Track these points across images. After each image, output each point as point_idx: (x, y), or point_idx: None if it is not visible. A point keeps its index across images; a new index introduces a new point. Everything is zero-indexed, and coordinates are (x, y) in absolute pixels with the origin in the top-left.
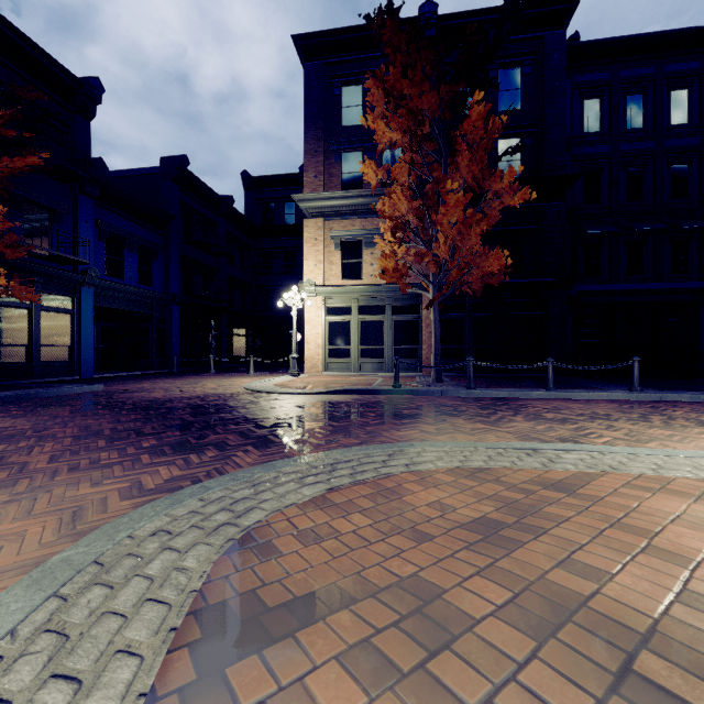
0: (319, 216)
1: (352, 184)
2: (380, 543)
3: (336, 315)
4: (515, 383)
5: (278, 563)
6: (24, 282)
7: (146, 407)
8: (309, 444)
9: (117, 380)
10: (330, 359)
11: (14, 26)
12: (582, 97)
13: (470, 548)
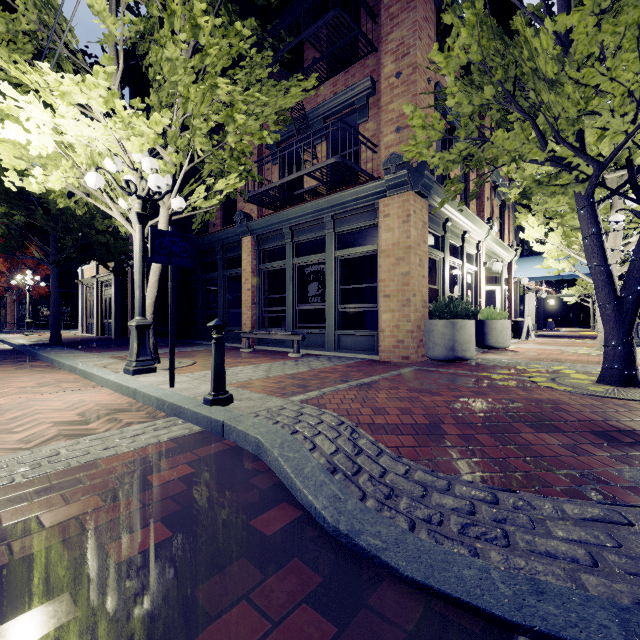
0: None
1: None
2: None
3: None
4: None
5: None
6: None
7: None
8: None
9: None
10: None
11: None
12: None
13: None
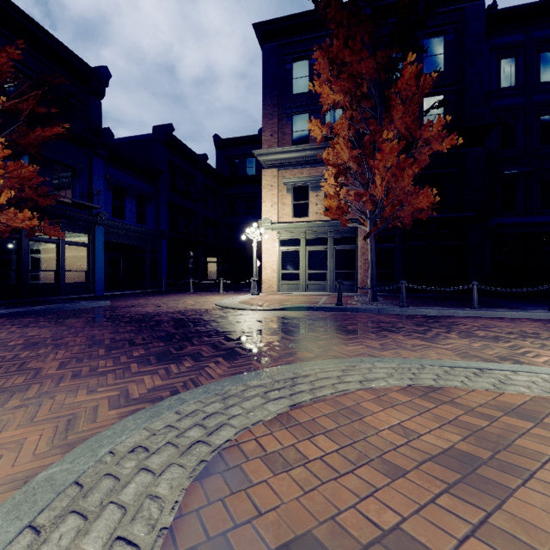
0: (274, 166)
1: (301, 140)
2: (349, 474)
3: (287, 246)
4: (441, 302)
5: (248, 493)
6: (54, 223)
7: (140, 320)
8: (270, 357)
9: (120, 297)
10: (283, 281)
11: (46, 30)
12: (499, 57)
13: (448, 489)
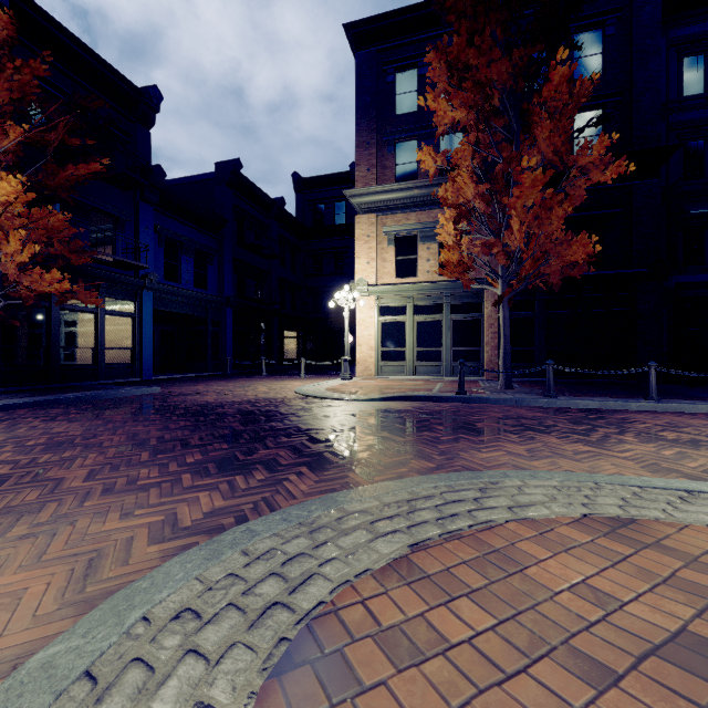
0: (371, 211)
1: (407, 175)
2: (519, 674)
3: (389, 315)
4: (601, 390)
5: (358, 704)
6: (91, 287)
7: (197, 412)
8: (373, 467)
9: (174, 381)
10: (383, 361)
11: (81, 42)
12: (681, 54)
13: None
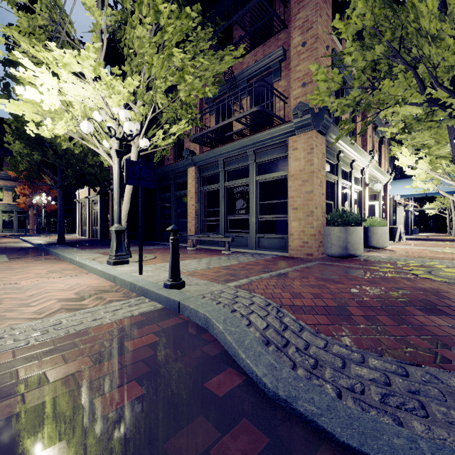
0: None
1: None
2: None
3: None
4: None
5: None
6: None
7: None
8: None
9: None
10: None
11: None
12: None
13: None
